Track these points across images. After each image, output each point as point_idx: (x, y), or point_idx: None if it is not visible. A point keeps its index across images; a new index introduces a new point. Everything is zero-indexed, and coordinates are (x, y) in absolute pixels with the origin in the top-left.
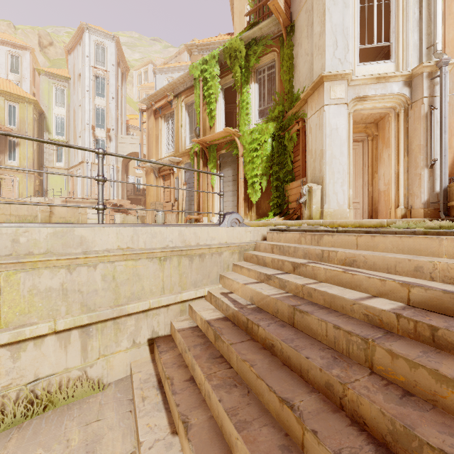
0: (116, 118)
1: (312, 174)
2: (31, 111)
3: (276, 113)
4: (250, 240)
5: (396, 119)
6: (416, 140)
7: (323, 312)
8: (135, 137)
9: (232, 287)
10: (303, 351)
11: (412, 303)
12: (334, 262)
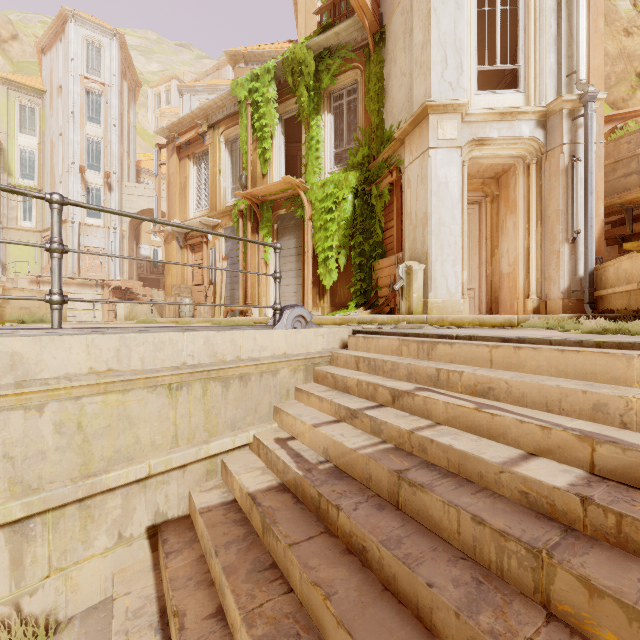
0: (120, 157)
1: (411, 247)
2: None
3: (359, 158)
4: (323, 348)
5: (526, 173)
6: (553, 204)
7: (448, 485)
8: (151, 186)
9: (294, 429)
10: (420, 568)
11: (599, 471)
12: (457, 390)
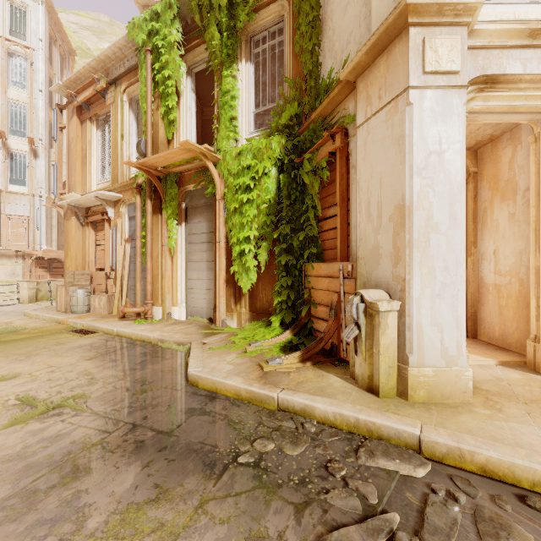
0: (48, 123)
1: (370, 260)
2: None
3: (286, 119)
4: None
5: None
6: None
7: None
8: None
9: None
10: None
11: None
12: None
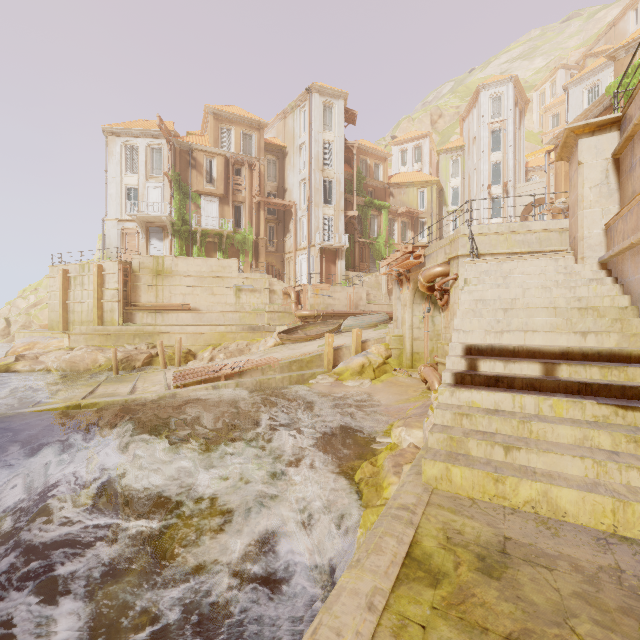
0: (514, 168)
1: None
2: (434, 191)
3: None
4: None
5: None
6: None
7: None
8: (538, 181)
9: None
10: None
11: None
12: None
